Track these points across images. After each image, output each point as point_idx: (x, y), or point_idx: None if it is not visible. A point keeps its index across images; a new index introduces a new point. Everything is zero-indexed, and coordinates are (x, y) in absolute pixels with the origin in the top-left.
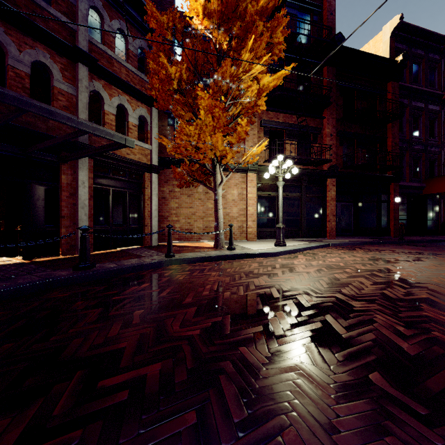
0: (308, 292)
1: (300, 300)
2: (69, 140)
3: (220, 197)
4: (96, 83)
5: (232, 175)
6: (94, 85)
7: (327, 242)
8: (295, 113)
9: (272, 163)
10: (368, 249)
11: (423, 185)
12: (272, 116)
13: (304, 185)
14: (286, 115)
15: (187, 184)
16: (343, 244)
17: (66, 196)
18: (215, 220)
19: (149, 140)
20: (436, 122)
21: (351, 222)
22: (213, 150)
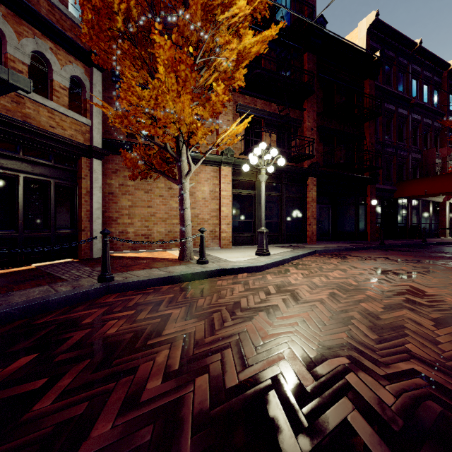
0: (358, 359)
1: (364, 397)
2: None
3: (187, 191)
4: None
5: (202, 168)
6: None
7: (312, 248)
8: (274, 101)
9: (254, 151)
10: (359, 256)
11: (395, 188)
12: (249, 101)
13: (284, 183)
14: (264, 102)
15: (142, 175)
16: (329, 250)
17: None
18: (181, 222)
19: (89, 112)
20: (404, 127)
21: (329, 225)
22: (177, 124)
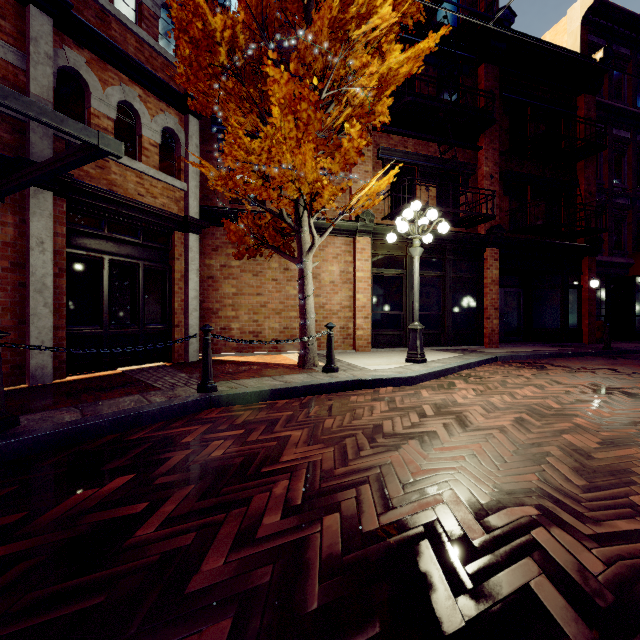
0: (552, 511)
1: (557, 560)
2: (7, 156)
3: (309, 273)
4: (73, 53)
5: (330, 240)
6: (67, 56)
7: (491, 353)
8: (433, 139)
9: (403, 215)
10: (567, 366)
11: (630, 261)
12: (397, 142)
13: (449, 258)
14: (418, 142)
15: (250, 252)
16: (518, 357)
17: (2, 268)
18: (301, 315)
19: (183, 173)
20: None
21: (519, 319)
22: (297, 182)
